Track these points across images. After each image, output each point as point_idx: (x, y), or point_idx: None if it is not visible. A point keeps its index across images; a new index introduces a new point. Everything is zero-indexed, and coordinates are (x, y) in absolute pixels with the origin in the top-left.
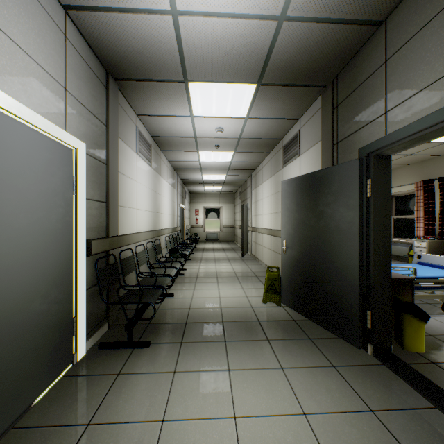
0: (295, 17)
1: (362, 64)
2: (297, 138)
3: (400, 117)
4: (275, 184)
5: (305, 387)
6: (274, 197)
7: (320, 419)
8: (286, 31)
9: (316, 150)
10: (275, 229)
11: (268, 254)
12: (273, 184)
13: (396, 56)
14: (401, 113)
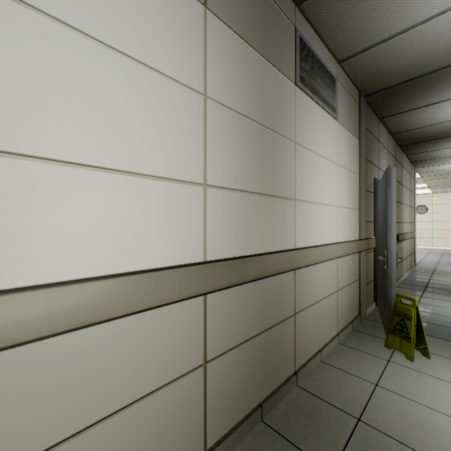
0: (445, 99)
1: (374, 124)
2: (336, 88)
3: (380, 176)
4: (257, 88)
5: (447, 312)
6: (246, 128)
7: (449, 307)
8: (449, 95)
9: (354, 143)
10: (252, 252)
11: (174, 414)
12: (239, 73)
13: (380, 145)
14: (380, 174)
